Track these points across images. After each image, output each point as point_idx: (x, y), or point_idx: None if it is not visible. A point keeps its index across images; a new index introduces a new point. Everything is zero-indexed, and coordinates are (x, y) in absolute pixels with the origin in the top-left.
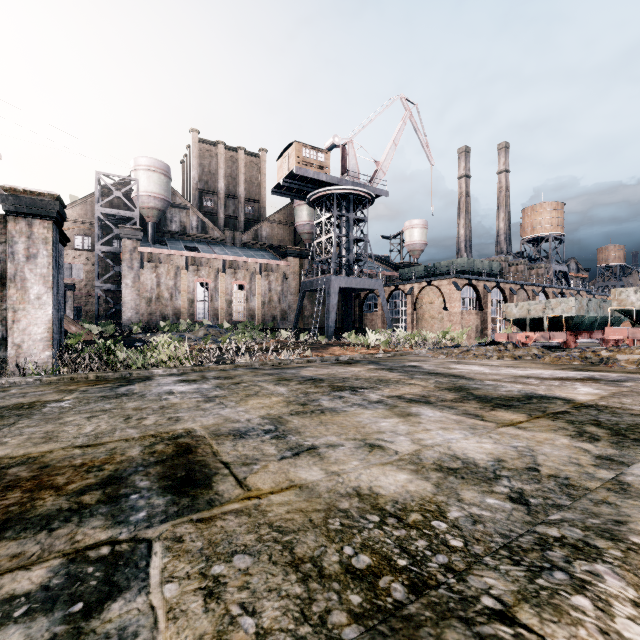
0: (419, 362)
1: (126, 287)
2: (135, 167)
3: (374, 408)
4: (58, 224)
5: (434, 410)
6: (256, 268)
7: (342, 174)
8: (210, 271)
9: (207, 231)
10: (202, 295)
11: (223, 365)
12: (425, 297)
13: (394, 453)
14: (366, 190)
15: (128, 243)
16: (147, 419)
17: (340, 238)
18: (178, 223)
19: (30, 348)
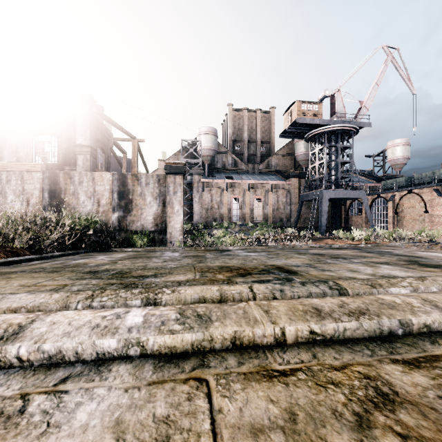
0: (392, 250)
1: (195, 202)
2: (199, 133)
3: (356, 264)
4: (184, 176)
5: (389, 266)
6: (268, 187)
7: (331, 116)
8: (240, 191)
9: (237, 165)
10: (235, 206)
11: (261, 246)
12: (406, 203)
13: (364, 273)
14: (351, 125)
15: (196, 177)
16: (253, 261)
17: (330, 162)
18: (221, 162)
19: (175, 234)
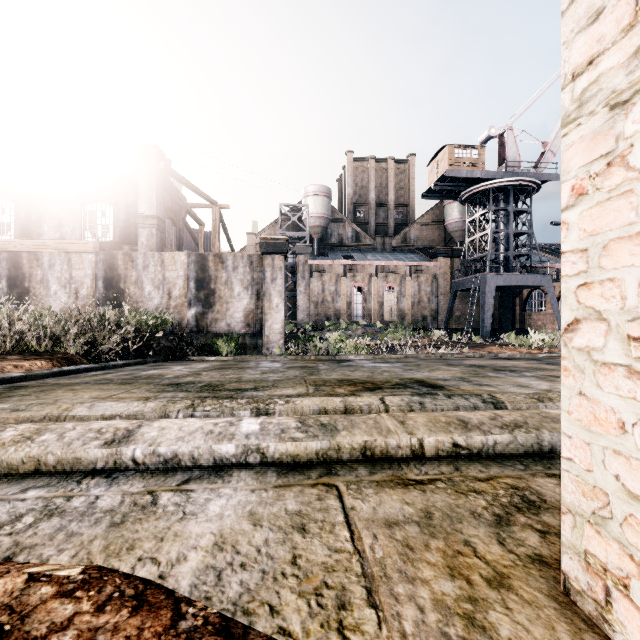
0: None
1: (300, 293)
2: (305, 194)
3: (528, 378)
4: (285, 257)
5: None
6: (406, 271)
7: (499, 165)
8: (364, 276)
9: (360, 240)
10: (357, 298)
11: (395, 355)
12: None
13: (536, 388)
14: (529, 178)
15: (301, 258)
16: (384, 373)
17: (497, 233)
18: (336, 236)
19: (273, 338)
